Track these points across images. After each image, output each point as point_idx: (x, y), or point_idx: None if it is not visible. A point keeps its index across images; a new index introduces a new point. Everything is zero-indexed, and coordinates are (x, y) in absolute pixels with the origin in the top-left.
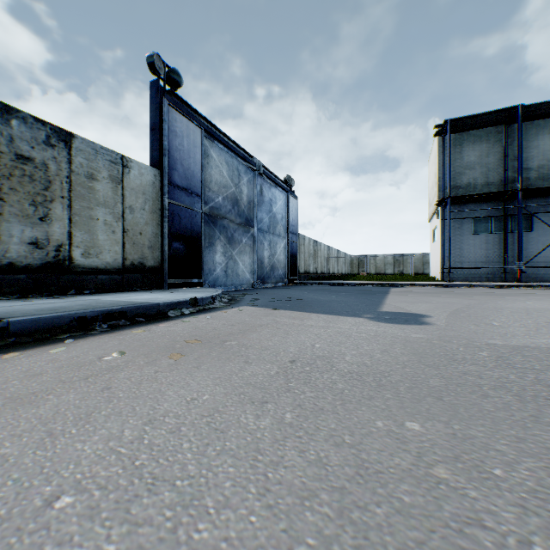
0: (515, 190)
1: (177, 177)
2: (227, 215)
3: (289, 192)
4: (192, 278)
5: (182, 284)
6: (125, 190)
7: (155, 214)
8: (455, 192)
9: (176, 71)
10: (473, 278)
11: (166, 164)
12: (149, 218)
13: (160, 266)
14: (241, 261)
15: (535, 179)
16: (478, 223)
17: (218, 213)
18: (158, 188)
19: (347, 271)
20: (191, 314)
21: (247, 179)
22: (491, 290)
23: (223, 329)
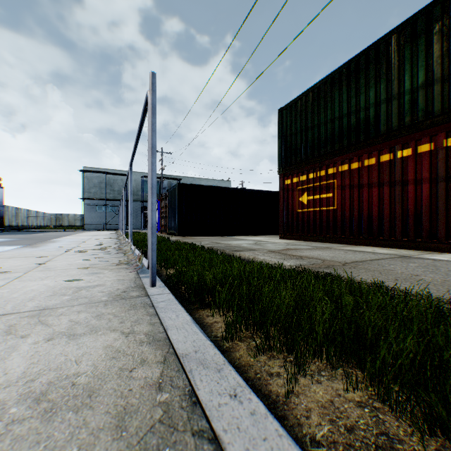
0: (105, 199)
1: None
2: None
3: None
4: None
5: None
6: None
7: None
8: (91, 195)
9: None
10: (97, 228)
11: None
12: None
13: None
14: None
15: (117, 194)
16: (99, 207)
17: None
18: None
19: (47, 224)
20: None
21: None
22: None
23: None
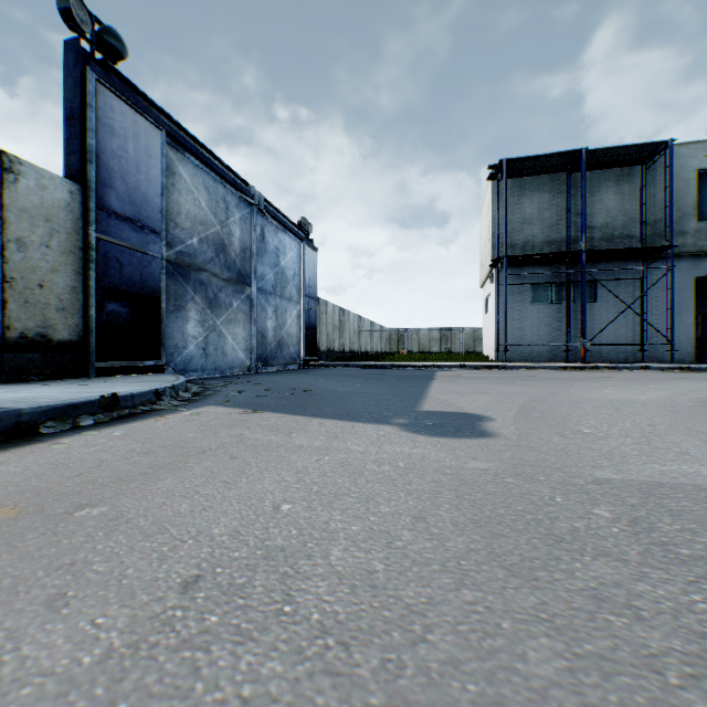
0: (579, 251)
1: (115, 199)
2: (207, 265)
3: (304, 241)
4: (145, 359)
5: (125, 368)
6: (7, 210)
7: (73, 255)
8: (512, 252)
9: (115, 33)
10: (532, 358)
11: (93, 176)
12: (59, 262)
13: (82, 341)
14: (230, 334)
15: (599, 240)
16: (537, 291)
17: (192, 262)
18: (79, 214)
19: (384, 348)
20: (93, 426)
21: (240, 215)
22: (556, 374)
23: (115, 465)
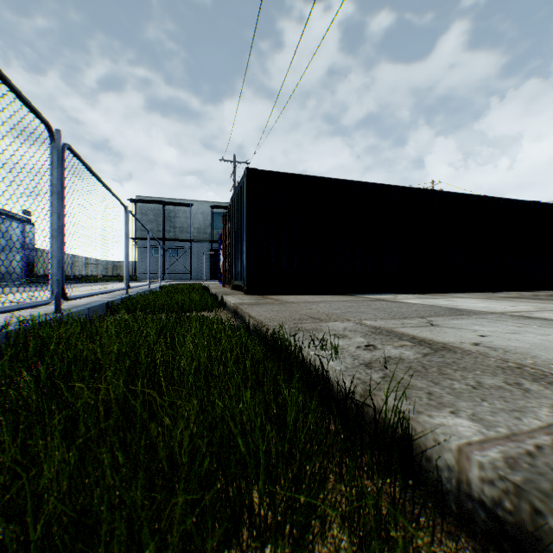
0: (161, 238)
1: None
2: None
3: (26, 222)
4: None
5: None
6: None
7: None
8: (144, 233)
9: None
10: (153, 278)
11: None
12: None
13: None
14: None
15: (179, 232)
16: (156, 250)
17: None
18: None
19: (101, 273)
20: None
21: None
22: None
23: None
